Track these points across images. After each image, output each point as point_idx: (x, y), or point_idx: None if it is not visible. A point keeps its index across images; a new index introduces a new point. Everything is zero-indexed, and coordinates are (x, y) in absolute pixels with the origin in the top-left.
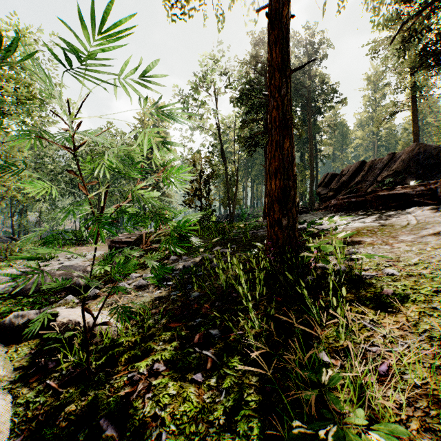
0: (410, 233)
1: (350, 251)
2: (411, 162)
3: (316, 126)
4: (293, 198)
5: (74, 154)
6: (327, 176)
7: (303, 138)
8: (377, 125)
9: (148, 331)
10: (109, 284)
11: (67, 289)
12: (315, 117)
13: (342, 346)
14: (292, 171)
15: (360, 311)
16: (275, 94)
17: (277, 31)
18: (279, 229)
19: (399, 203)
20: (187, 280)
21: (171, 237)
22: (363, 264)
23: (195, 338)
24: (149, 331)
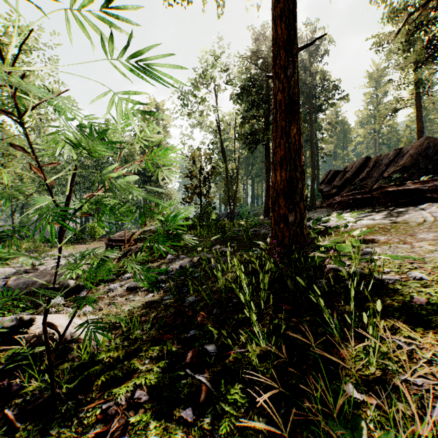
0: (429, 231)
1: (364, 251)
2: (419, 157)
3: (317, 123)
4: (300, 191)
5: (20, 123)
6: (330, 173)
7: (304, 135)
8: (380, 122)
9: (134, 345)
10: (100, 286)
11: (58, 290)
12: (317, 114)
13: (373, 375)
14: (299, 161)
15: (390, 326)
16: (280, 75)
17: (282, 4)
18: (285, 226)
19: (409, 199)
20: (183, 281)
21: (158, 234)
22: (382, 265)
23: (187, 356)
24: (135, 344)
